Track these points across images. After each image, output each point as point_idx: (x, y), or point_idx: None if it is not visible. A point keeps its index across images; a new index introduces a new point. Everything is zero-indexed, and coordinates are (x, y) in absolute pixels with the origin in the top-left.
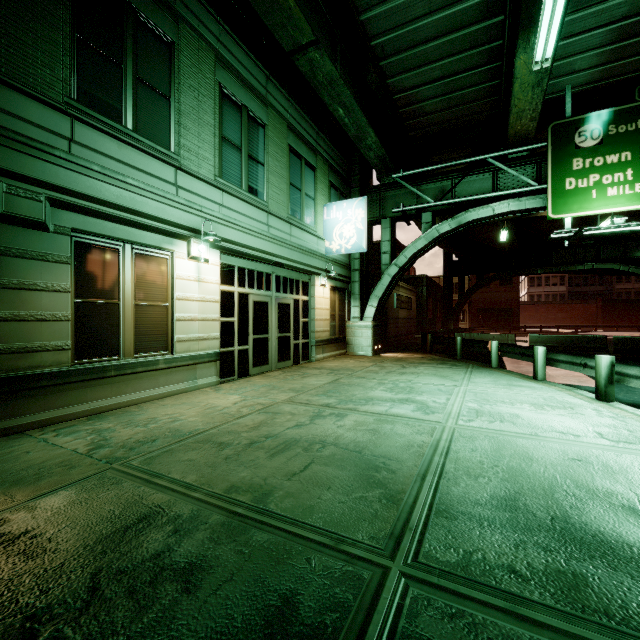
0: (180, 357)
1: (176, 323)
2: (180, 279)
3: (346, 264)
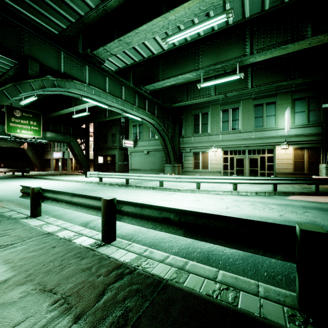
0: (210, 171)
1: (209, 164)
2: (210, 156)
3: (316, 133)
